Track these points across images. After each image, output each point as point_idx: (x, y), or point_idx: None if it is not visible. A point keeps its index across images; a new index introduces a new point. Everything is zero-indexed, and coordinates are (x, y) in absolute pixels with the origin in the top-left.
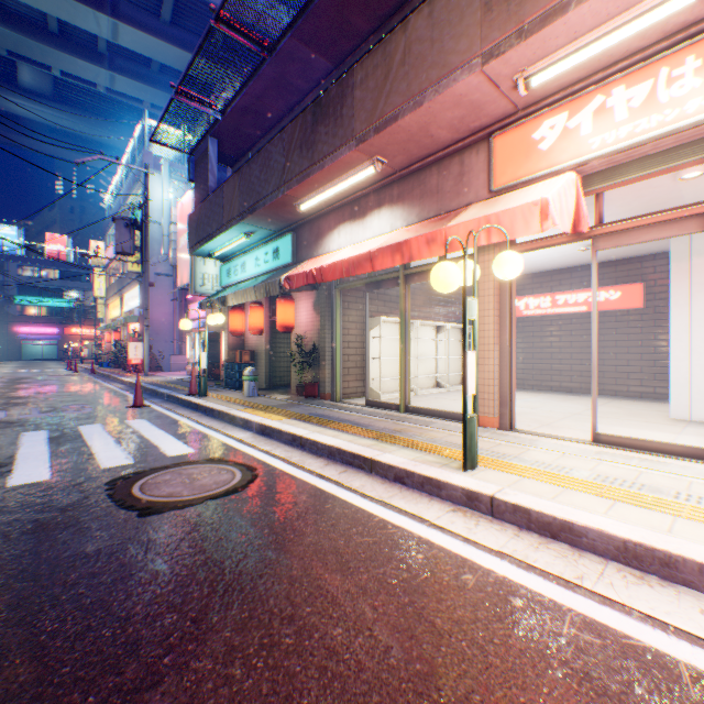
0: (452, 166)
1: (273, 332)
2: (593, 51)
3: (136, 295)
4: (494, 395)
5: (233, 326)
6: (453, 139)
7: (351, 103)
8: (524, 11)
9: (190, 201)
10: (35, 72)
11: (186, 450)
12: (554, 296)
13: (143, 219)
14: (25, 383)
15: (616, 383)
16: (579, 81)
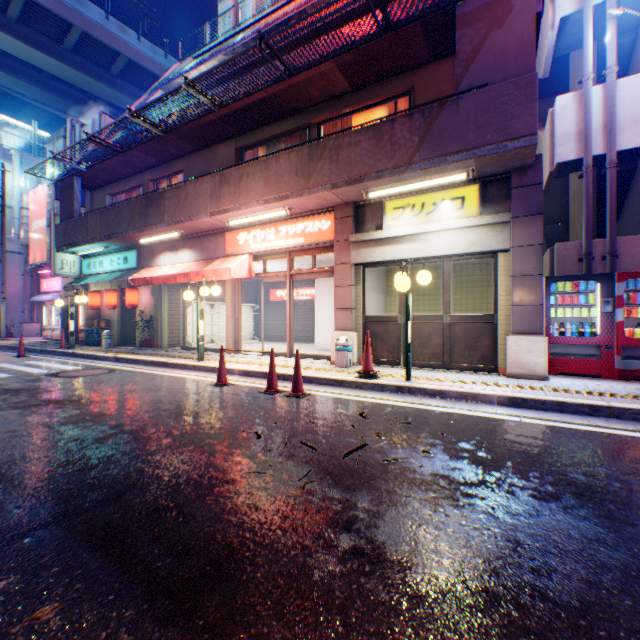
0: (214, 239)
1: (124, 307)
2: (244, 221)
3: None
4: (232, 339)
5: (93, 302)
6: (212, 229)
7: (165, 206)
8: (221, 205)
9: (45, 194)
10: None
11: (76, 367)
12: (298, 290)
13: None
14: None
15: None
16: (249, 224)
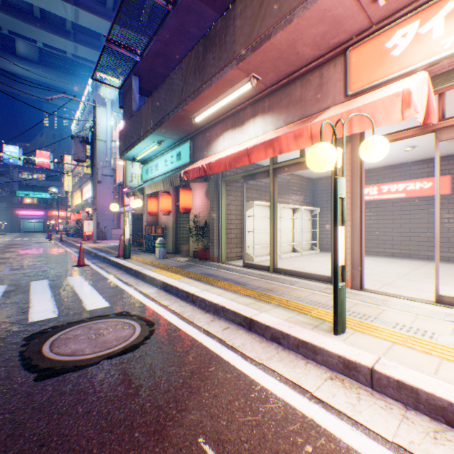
0: (313, 79)
1: (178, 213)
2: None
3: (90, 189)
4: (347, 261)
5: (150, 208)
6: (315, 55)
7: (232, 32)
8: None
9: None
10: (27, 45)
11: (102, 304)
12: (380, 186)
13: (92, 137)
14: (14, 247)
15: (428, 250)
16: None
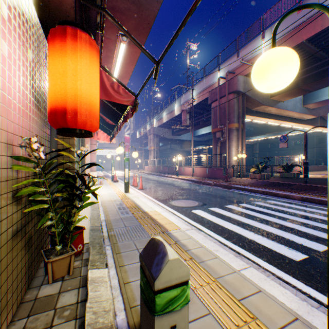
0: None
1: None
2: None
3: None
4: None
5: None
6: None
7: None
8: None
9: None
10: None
11: (195, 211)
12: None
13: None
14: None
15: None
16: None
